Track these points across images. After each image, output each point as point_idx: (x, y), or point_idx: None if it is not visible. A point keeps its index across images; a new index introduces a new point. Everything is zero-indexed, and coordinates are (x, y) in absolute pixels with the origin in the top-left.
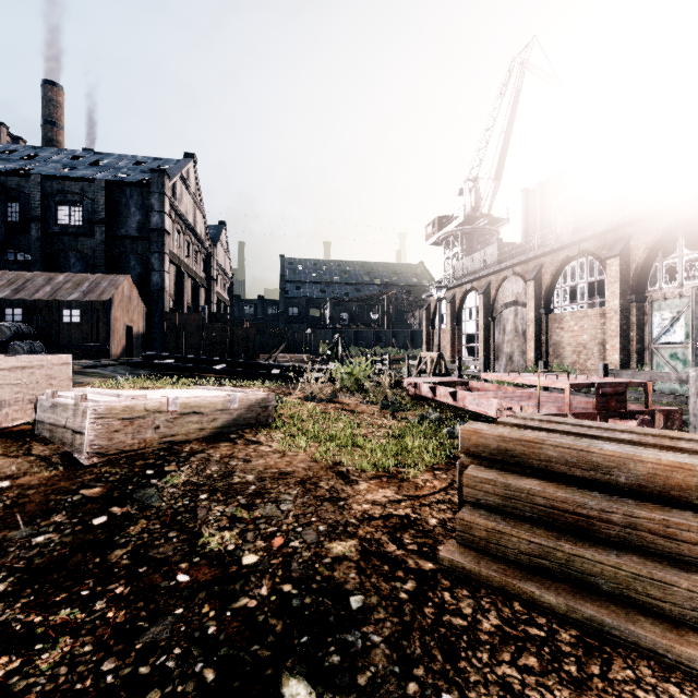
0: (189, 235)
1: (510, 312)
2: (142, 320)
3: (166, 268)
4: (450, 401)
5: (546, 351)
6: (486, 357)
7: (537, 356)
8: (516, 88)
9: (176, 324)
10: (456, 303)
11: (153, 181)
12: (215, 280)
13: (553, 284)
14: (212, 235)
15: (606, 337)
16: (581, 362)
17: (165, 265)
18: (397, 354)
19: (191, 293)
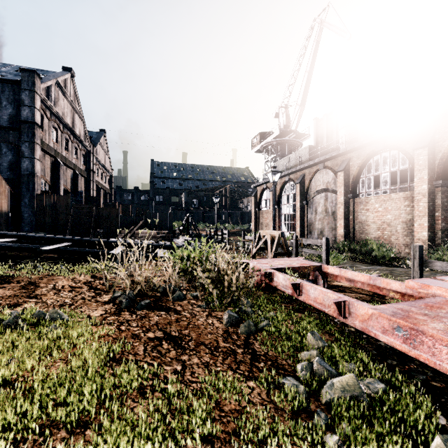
0: (67, 133)
1: (321, 197)
2: (6, 199)
3: (36, 156)
4: (330, 311)
5: (353, 228)
6: (302, 231)
7: (346, 231)
8: (316, 40)
9: (45, 204)
10: (277, 191)
11: (23, 79)
12: (94, 172)
13: (359, 174)
14: (93, 138)
15: (414, 217)
16: (386, 237)
17: (35, 153)
18: (232, 229)
19: (70, 181)
